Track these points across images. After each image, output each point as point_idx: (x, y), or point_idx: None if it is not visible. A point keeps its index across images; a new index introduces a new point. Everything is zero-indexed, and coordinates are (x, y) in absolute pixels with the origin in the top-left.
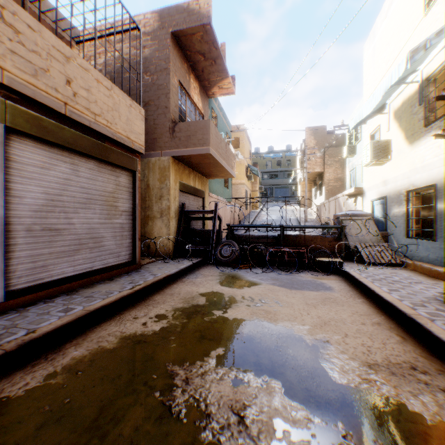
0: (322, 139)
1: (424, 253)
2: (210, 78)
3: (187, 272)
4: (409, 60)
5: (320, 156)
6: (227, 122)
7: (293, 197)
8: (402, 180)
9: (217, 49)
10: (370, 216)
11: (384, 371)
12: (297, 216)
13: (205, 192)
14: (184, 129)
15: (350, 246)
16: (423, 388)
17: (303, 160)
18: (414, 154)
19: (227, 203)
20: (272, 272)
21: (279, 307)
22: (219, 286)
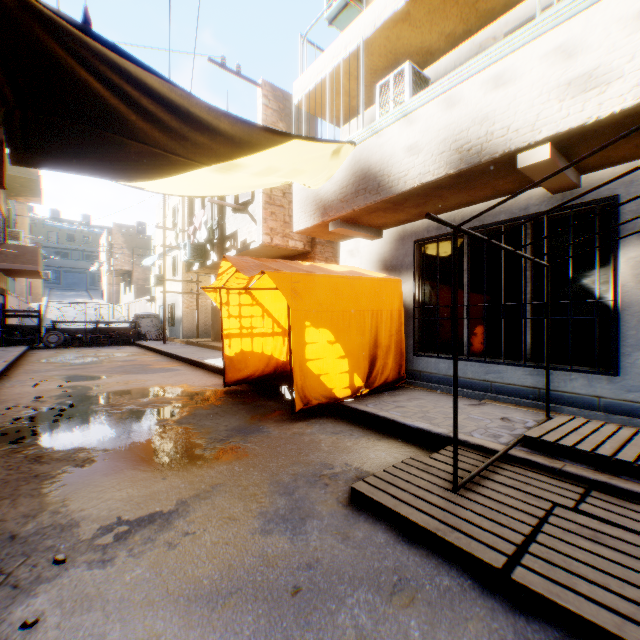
0: (132, 238)
1: (173, 333)
2: (22, 193)
3: (29, 351)
4: (159, 257)
5: (130, 255)
6: (15, 207)
7: (96, 287)
8: (168, 298)
9: (40, 187)
10: (156, 316)
11: (135, 352)
12: (104, 313)
13: (8, 291)
14: (14, 249)
15: (143, 333)
16: (142, 352)
17: (111, 257)
18: (171, 288)
19: (17, 298)
20: (94, 347)
21: (104, 351)
22: (66, 351)
